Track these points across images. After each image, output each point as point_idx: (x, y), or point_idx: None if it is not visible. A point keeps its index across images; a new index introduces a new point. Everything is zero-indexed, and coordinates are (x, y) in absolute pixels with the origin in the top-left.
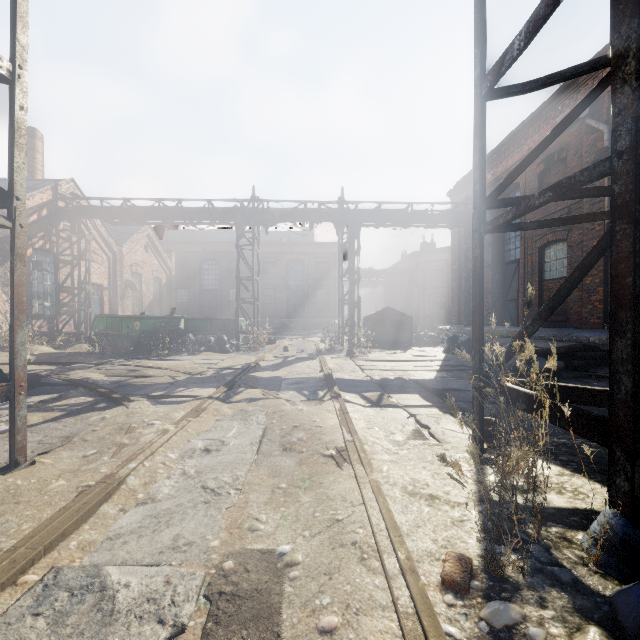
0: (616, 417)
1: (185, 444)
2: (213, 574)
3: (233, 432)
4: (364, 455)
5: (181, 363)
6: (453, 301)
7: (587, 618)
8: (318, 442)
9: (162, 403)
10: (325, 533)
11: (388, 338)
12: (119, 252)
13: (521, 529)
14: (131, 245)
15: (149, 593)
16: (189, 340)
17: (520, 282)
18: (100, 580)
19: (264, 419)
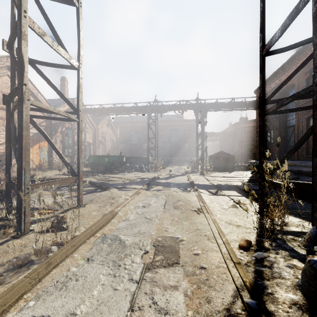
0: (314, 189)
1: (135, 204)
2: (154, 241)
3: (153, 201)
4: (209, 210)
5: (125, 176)
6: (257, 147)
7: (294, 258)
8: (189, 205)
9: (122, 190)
10: (194, 232)
11: (221, 166)
12: (97, 128)
13: (275, 236)
14: (101, 124)
15: (135, 242)
16: (127, 166)
17: (295, 137)
18: (118, 238)
19: (165, 197)
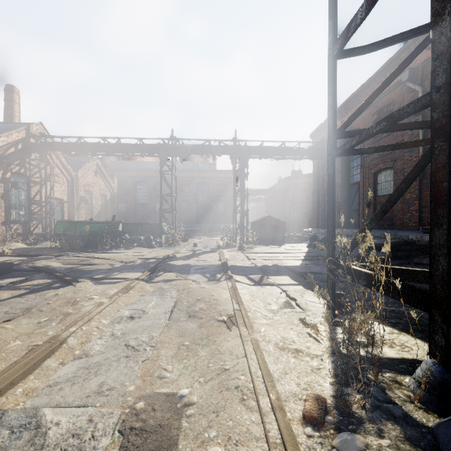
0: (435, 289)
1: (115, 313)
2: (127, 413)
3: (152, 304)
4: (247, 320)
5: (119, 255)
6: (314, 211)
7: (415, 445)
8: (214, 311)
9: (101, 283)
10: (215, 379)
11: (268, 237)
12: (75, 176)
13: (363, 374)
14: (84, 171)
15: (74, 430)
16: (125, 239)
17: (360, 197)
18: (36, 420)
19: (176, 294)
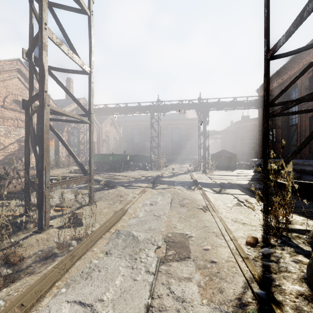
0: None
1: (142, 202)
2: (165, 237)
3: (159, 199)
4: (215, 208)
5: (130, 174)
6: (259, 146)
7: (299, 254)
8: (195, 204)
9: (128, 188)
10: (202, 229)
11: (223, 165)
12: (101, 127)
13: (280, 233)
14: (105, 124)
15: (147, 238)
16: (131, 164)
17: (298, 135)
18: (131, 234)
19: (170, 195)
